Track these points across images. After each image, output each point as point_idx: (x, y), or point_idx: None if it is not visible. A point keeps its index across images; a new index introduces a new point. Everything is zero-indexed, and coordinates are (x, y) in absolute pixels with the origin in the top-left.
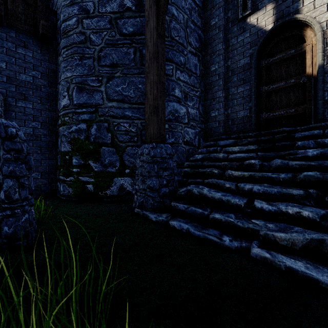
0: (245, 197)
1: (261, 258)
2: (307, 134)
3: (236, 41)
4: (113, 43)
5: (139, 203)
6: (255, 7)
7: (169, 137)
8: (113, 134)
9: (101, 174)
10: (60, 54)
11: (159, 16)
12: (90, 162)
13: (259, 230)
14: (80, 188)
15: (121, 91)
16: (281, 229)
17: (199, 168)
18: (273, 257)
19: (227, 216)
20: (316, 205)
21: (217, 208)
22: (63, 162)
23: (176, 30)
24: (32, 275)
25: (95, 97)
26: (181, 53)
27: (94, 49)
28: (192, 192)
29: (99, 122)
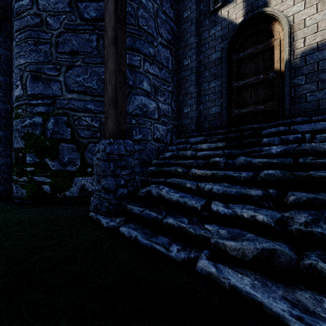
0: (205, 198)
1: (205, 273)
2: (274, 131)
3: (208, 35)
4: (73, 28)
5: (94, 206)
6: (226, 0)
7: (137, 133)
8: (73, 128)
9: (60, 173)
10: (14, 38)
11: None
12: (47, 160)
13: (210, 237)
14: (34, 190)
15: (82, 82)
16: (233, 236)
17: (166, 166)
18: (219, 271)
19: (180, 221)
20: (275, 206)
21: (173, 211)
22: (16, 160)
23: (144, 19)
24: None
25: (52, 88)
26: (150, 43)
27: (51, 34)
28: (151, 193)
29: (57, 115)
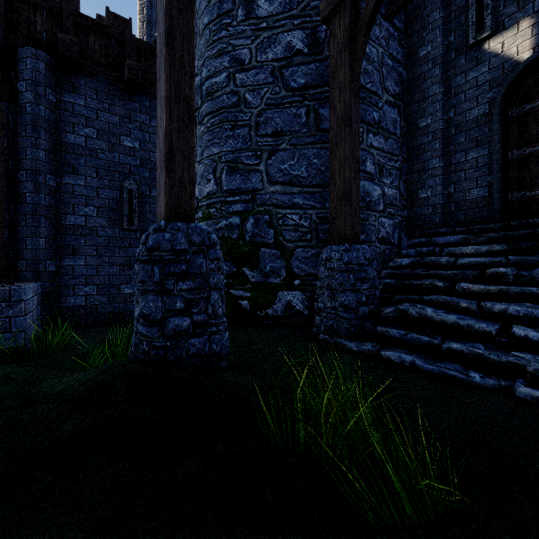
0: (495, 322)
1: (533, 398)
2: None
3: (464, 80)
4: (276, 102)
5: (325, 327)
6: (499, 26)
7: None
8: (276, 230)
9: (260, 286)
10: (201, 122)
11: (352, 65)
12: (246, 270)
13: (526, 365)
14: (231, 306)
15: (288, 170)
16: None
17: (407, 279)
18: None
19: (472, 346)
20: None
21: (451, 336)
22: None
23: (367, 74)
24: (264, 394)
25: (252, 180)
26: (374, 106)
27: (250, 113)
28: (408, 313)
29: (257, 214)
